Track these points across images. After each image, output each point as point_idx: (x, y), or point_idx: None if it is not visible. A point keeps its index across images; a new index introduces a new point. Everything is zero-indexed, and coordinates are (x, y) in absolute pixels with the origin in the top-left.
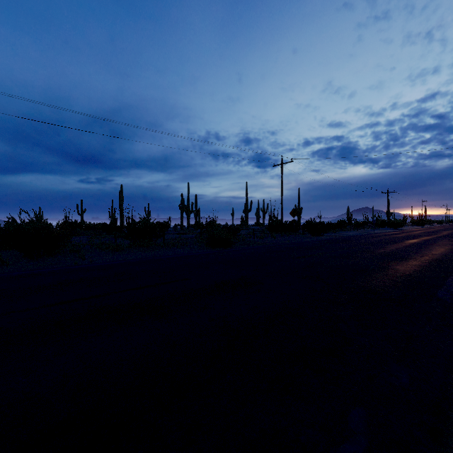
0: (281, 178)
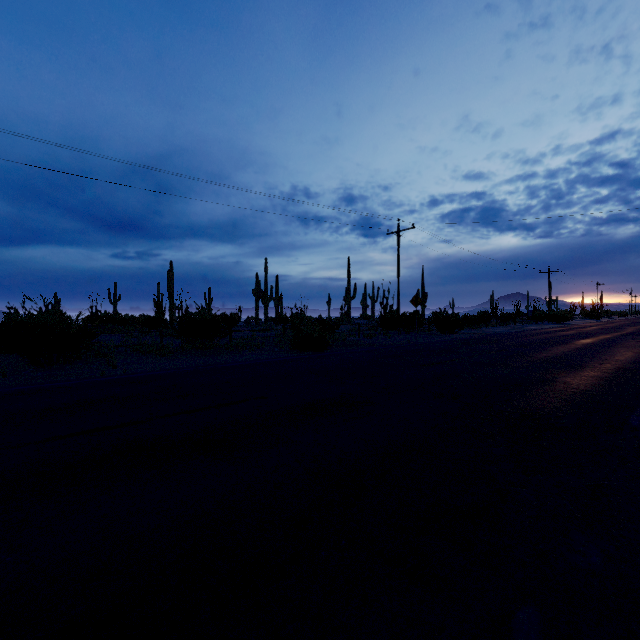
0: (398, 252)
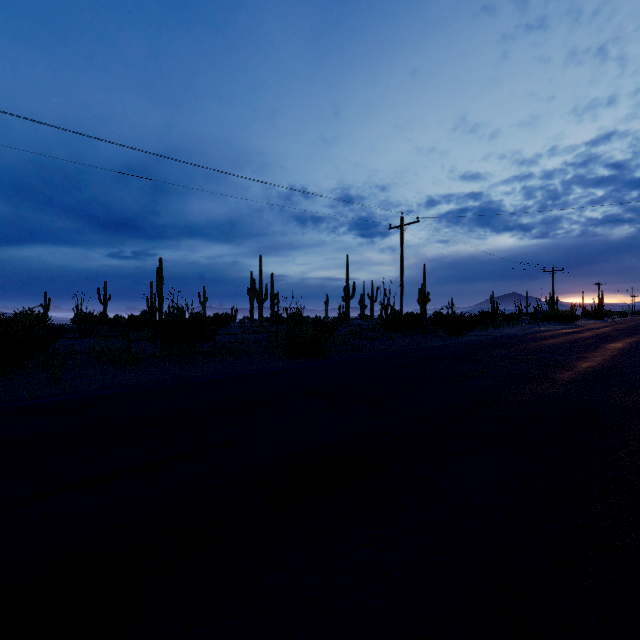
0: (401, 247)
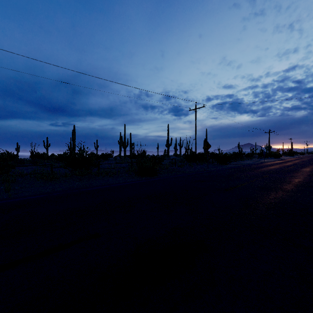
0: (195, 120)
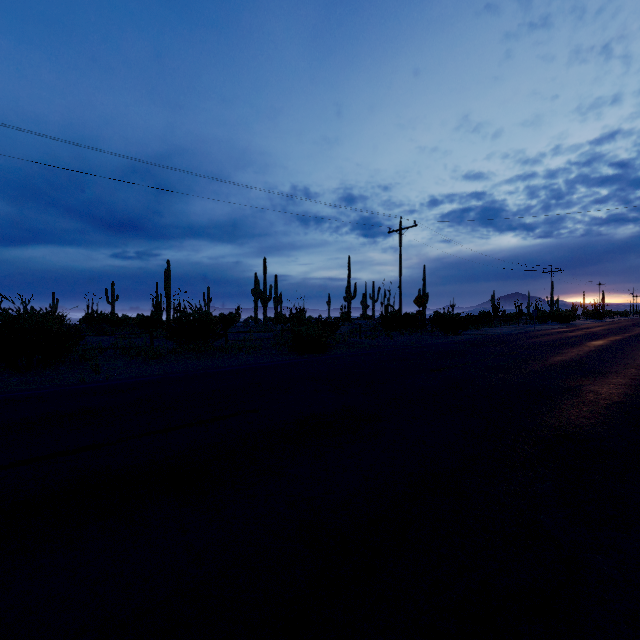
0: (400, 250)
